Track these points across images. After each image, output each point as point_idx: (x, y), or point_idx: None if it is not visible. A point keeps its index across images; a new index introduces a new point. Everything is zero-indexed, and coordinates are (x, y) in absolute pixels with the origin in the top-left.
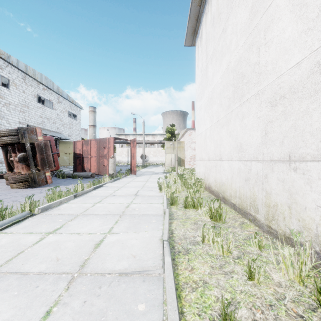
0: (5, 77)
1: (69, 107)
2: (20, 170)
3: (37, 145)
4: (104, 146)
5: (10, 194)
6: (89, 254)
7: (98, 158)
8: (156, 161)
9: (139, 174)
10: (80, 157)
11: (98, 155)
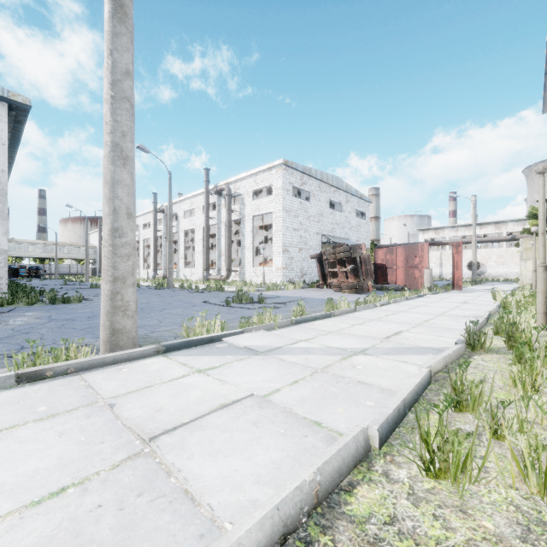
0: (307, 191)
1: (357, 204)
2: (343, 280)
3: (362, 258)
4: (414, 254)
5: (351, 296)
6: (442, 313)
7: (406, 269)
8: (505, 274)
9: (465, 291)
10: (382, 268)
11: (406, 266)
